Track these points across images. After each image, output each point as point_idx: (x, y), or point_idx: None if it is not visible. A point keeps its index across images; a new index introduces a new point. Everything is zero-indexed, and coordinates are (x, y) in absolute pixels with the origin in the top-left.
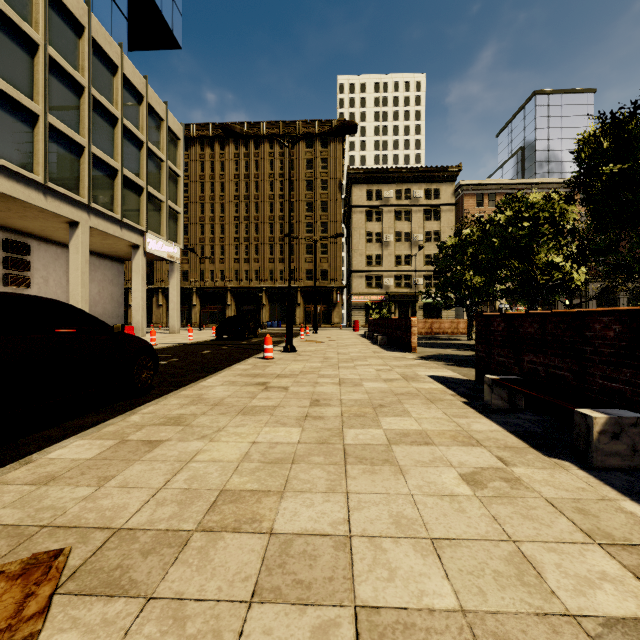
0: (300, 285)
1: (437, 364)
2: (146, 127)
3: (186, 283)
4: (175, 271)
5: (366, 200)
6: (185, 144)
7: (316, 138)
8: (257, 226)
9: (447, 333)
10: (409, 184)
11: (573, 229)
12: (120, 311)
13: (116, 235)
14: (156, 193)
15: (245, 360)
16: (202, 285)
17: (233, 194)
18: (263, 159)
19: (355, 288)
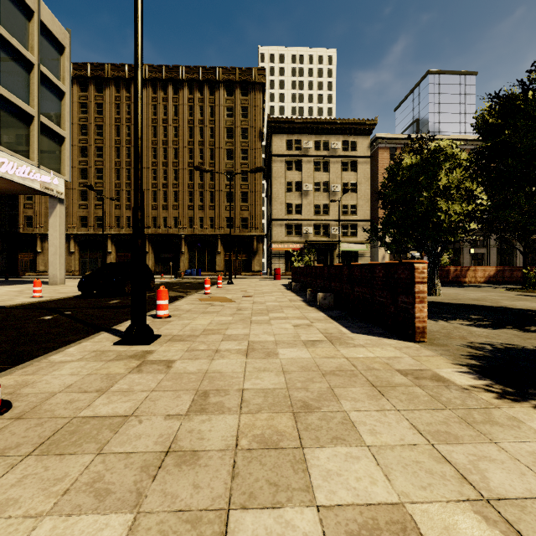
0: (220, 233)
1: None
2: None
3: (100, 229)
4: (57, 208)
5: (286, 150)
6: (99, 85)
7: (236, 86)
8: (176, 172)
9: None
10: (327, 135)
11: None
12: None
13: None
14: (17, 101)
15: None
16: (118, 232)
17: (151, 139)
18: (182, 104)
19: (275, 236)
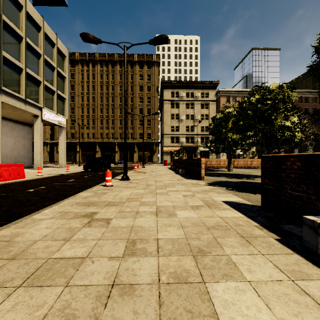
0: (136, 141)
1: (222, 189)
2: (43, 46)
3: (73, 139)
4: (63, 132)
5: (171, 97)
6: (72, 63)
7: (144, 63)
8: (113, 109)
9: (214, 167)
10: (193, 89)
11: (294, 106)
12: (29, 154)
13: (21, 108)
14: (50, 85)
15: (91, 187)
16: (82, 141)
17: (99, 92)
18: (116, 73)
19: (165, 143)
